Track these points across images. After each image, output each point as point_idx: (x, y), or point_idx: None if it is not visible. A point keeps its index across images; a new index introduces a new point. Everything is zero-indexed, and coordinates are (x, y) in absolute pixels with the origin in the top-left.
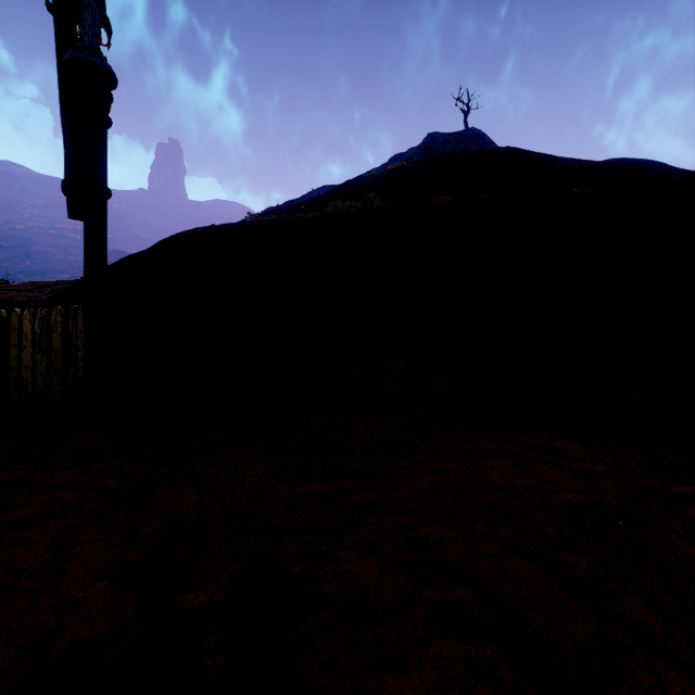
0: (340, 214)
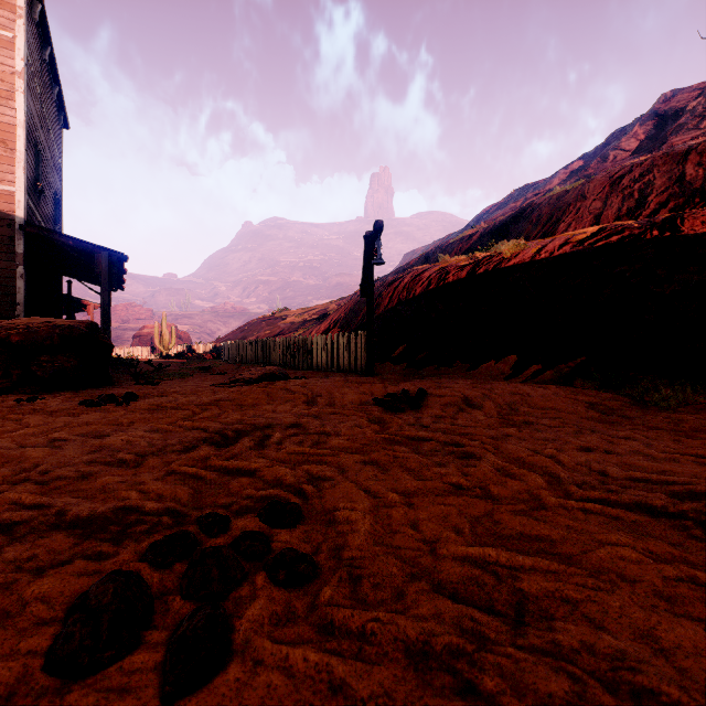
0: (499, 256)
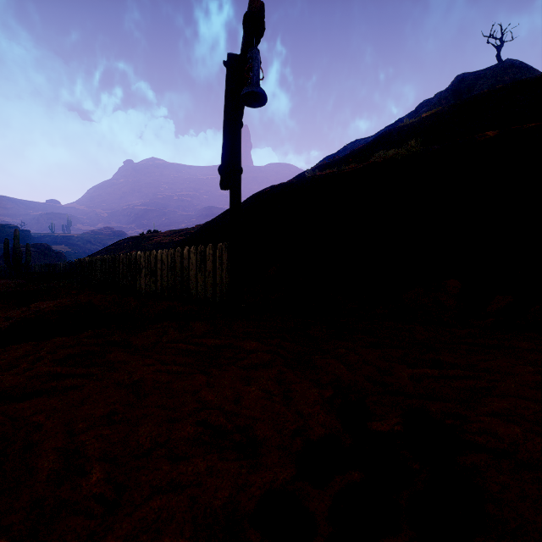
0: (386, 162)
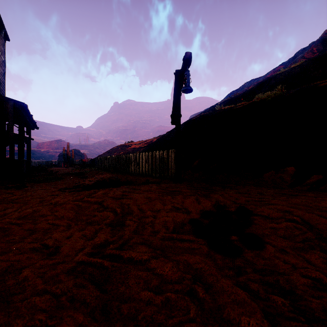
0: (261, 101)
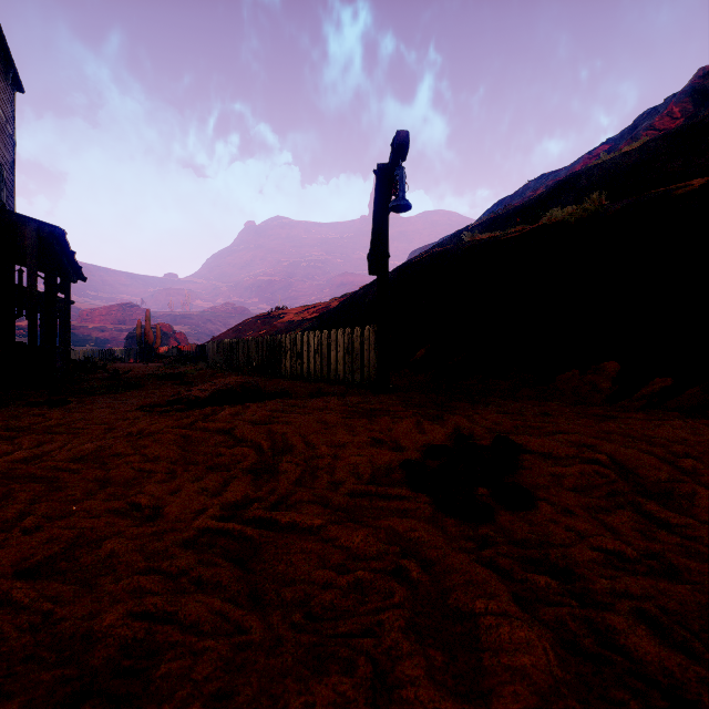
0: (557, 225)
